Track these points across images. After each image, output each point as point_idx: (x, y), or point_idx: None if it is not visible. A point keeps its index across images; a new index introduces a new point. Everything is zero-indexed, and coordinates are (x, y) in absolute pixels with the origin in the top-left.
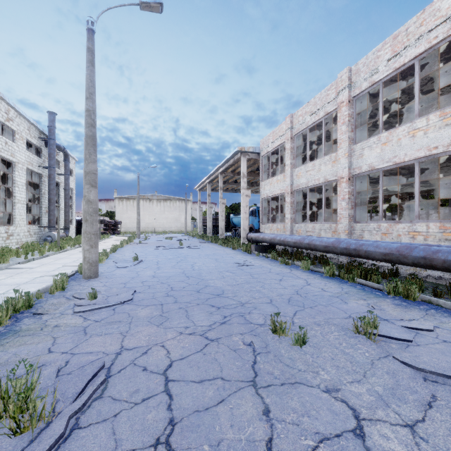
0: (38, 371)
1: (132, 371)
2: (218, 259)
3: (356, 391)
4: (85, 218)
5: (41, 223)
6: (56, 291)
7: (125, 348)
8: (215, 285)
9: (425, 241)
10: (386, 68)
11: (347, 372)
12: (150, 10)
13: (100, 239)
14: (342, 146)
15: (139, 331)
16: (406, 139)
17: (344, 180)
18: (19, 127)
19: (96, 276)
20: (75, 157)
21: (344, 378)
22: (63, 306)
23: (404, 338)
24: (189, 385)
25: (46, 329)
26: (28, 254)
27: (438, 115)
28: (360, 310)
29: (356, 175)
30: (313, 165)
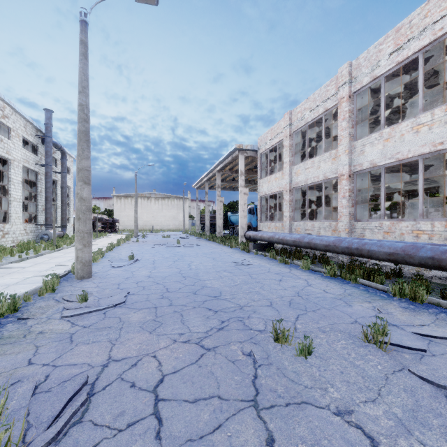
0: (12, 388)
1: (119, 388)
2: (216, 258)
3: (371, 413)
4: (78, 216)
5: (37, 221)
6: (46, 292)
7: (113, 359)
8: (212, 286)
9: (430, 240)
10: (388, 61)
11: (359, 389)
12: (145, 2)
13: (97, 238)
14: (342, 142)
15: (129, 339)
16: (409, 134)
17: (344, 178)
18: (15, 124)
19: (90, 276)
20: (72, 155)
21: (356, 397)
22: (51, 310)
23: (417, 347)
24: (182, 406)
25: (29, 336)
26: (23, 253)
27: (444, 109)
28: (366, 314)
29: (356, 172)
30: (312, 163)
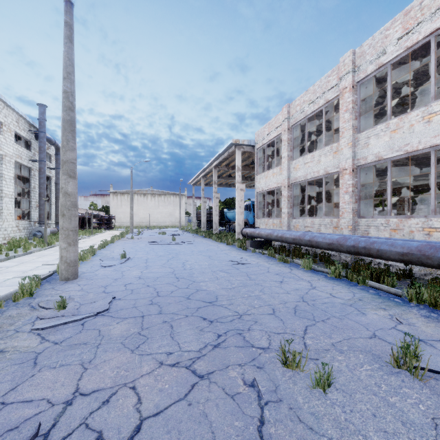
0: None
1: None
2: (212, 256)
3: None
4: (62, 213)
5: (31, 218)
6: (23, 297)
7: (81, 392)
8: (207, 289)
9: None
10: (396, 47)
11: None
12: None
13: (92, 234)
14: (344, 135)
15: (106, 360)
16: (420, 124)
17: (347, 172)
18: (6, 118)
19: (75, 277)
20: None
21: None
22: (22, 320)
23: None
24: None
25: None
26: (12, 251)
27: None
28: (384, 325)
29: (360, 166)
30: (312, 157)
